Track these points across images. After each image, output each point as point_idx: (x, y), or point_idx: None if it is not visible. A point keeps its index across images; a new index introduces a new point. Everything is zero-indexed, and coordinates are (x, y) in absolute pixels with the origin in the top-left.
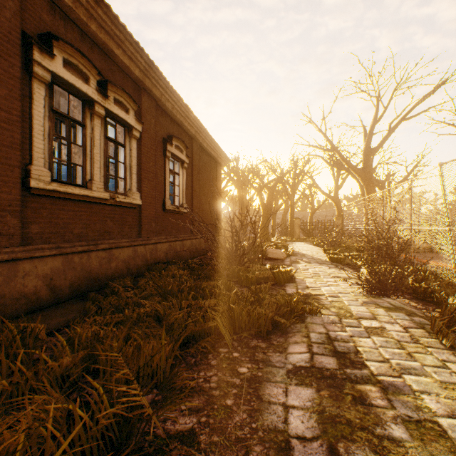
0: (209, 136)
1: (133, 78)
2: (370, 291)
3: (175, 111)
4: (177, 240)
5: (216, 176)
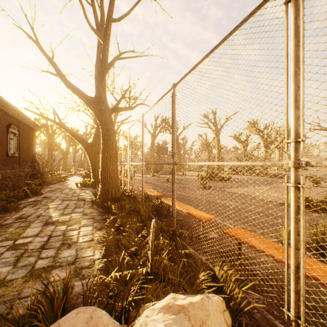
0: (29, 120)
1: None
2: (84, 178)
3: (13, 114)
4: (13, 169)
5: (32, 136)
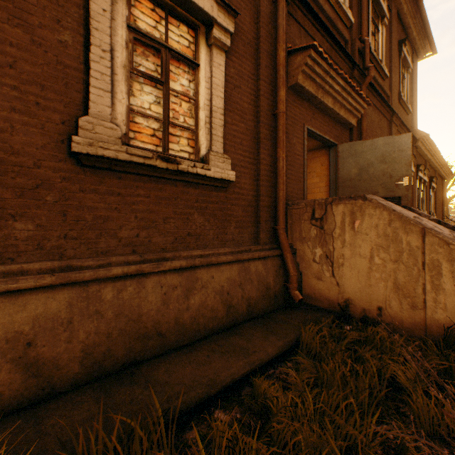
0: (445, 166)
1: (425, 159)
2: None
3: (435, 163)
4: None
5: (441, 189)
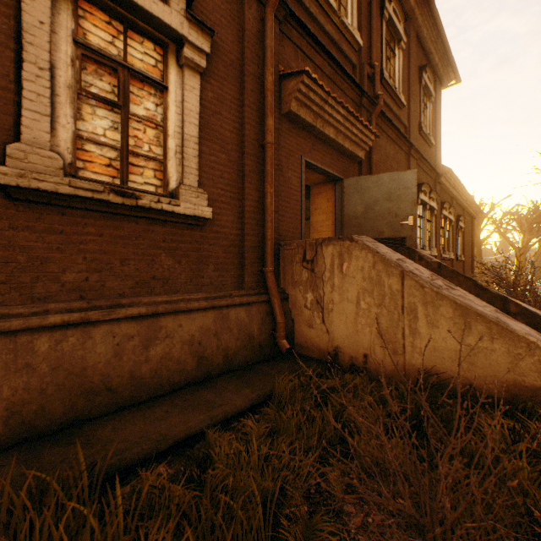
0: (474, 204)
1: (451, 196)
2: None
3: (462, 200)
4: None
5: (471, 229)
